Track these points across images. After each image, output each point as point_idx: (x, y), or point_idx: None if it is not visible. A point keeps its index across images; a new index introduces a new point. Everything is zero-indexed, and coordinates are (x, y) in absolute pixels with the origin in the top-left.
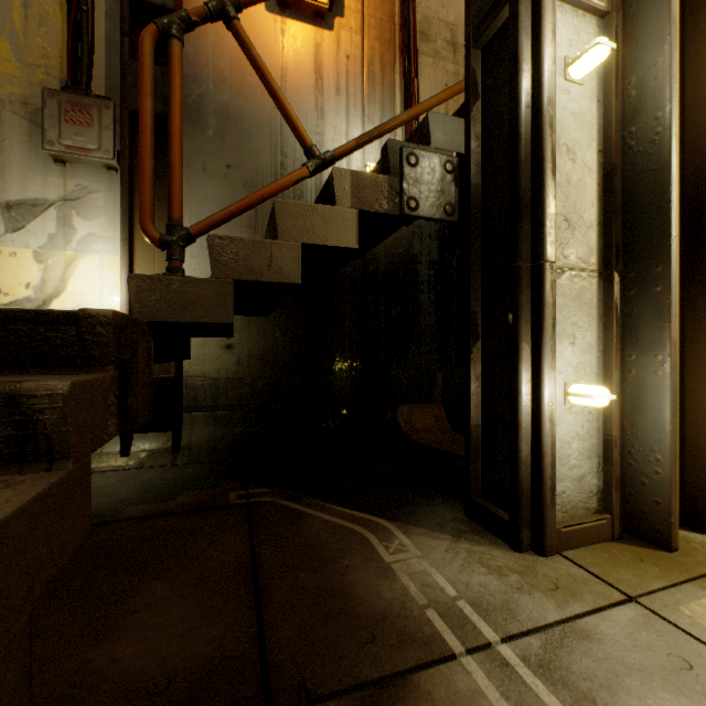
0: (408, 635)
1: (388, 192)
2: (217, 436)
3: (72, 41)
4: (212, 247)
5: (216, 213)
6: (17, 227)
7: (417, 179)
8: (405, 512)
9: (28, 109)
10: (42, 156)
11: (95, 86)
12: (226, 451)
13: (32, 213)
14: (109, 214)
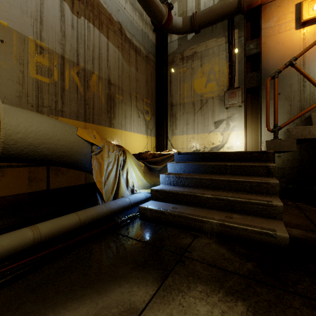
0: None
1: None
2: None
3: (230, 75)
4: (288, 131)
5: (288, 120)
6: (216, 127)
7: None
8: None
9: (219, 97)
10: (222, 108)
11: (235, 84)
12: (279, 192)
13: (220, 123)
14: (238, 119)
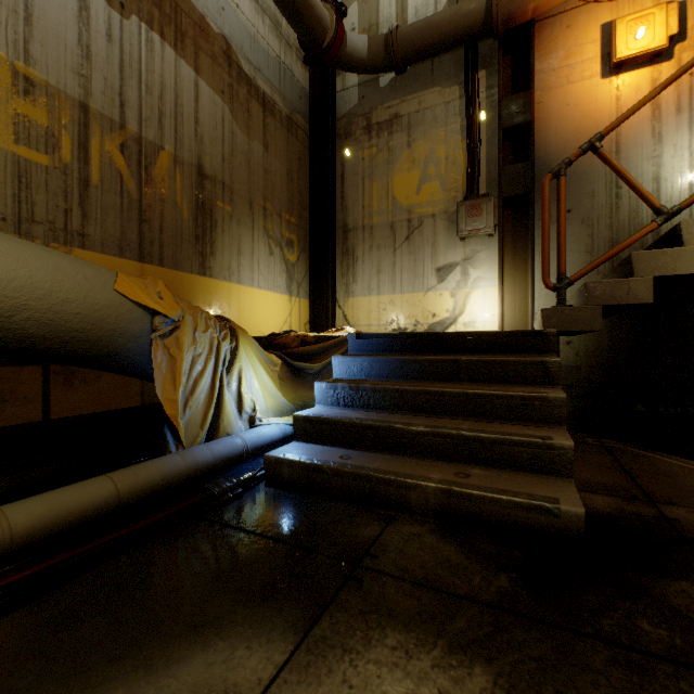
0: None
1: None
2: None
3: (469, 169)
4: (587, 288)
5: (586, 266)
6: (442, 280)
7: None
8: None
9: (447, 215)
10: (453, 238)
11: (480, 189)
12: (569, 418)
13: (449, 271)
14: (487, 263)
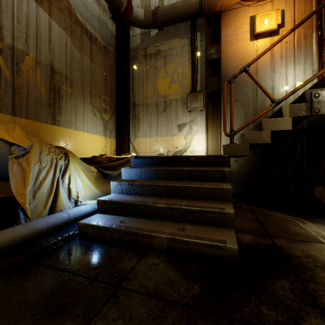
0: (309, 238)
1: (305, 108)
2: (232, 190)
3: (192, 78)
4: (243, 136)
5: (242, 125)
6: (180, 131)
7: (318, 101)
8: (313, 219)
9: (182, 100)
10: (185, 111)
11: (197, 88)
12: (236, 195)
13: (183, 126)
14: (201, 123)
